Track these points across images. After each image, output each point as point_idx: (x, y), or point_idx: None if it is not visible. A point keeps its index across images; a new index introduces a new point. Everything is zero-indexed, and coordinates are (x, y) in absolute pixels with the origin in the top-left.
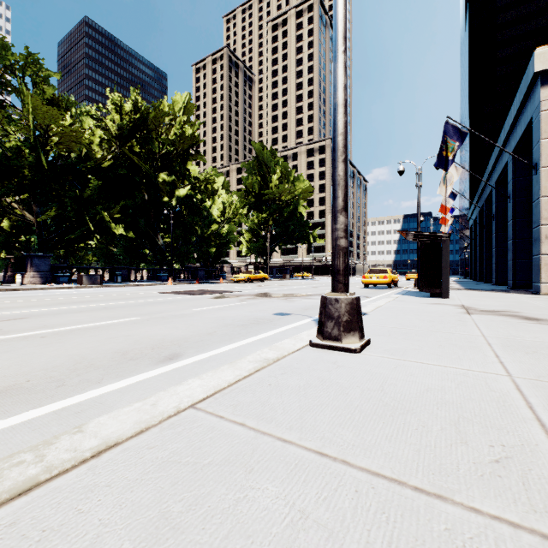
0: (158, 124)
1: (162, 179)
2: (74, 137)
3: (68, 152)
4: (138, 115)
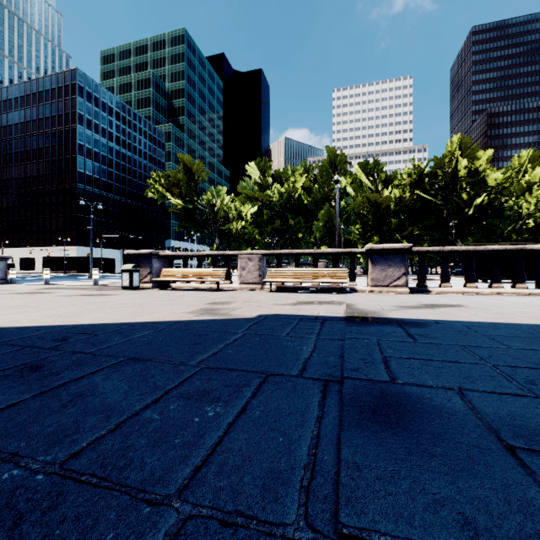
0: (440, 166)
1: (465, 193)
2: (386, 200)
3: (387, 206)
4: (416, 174)
